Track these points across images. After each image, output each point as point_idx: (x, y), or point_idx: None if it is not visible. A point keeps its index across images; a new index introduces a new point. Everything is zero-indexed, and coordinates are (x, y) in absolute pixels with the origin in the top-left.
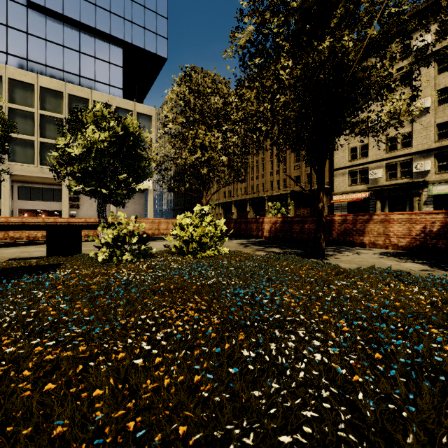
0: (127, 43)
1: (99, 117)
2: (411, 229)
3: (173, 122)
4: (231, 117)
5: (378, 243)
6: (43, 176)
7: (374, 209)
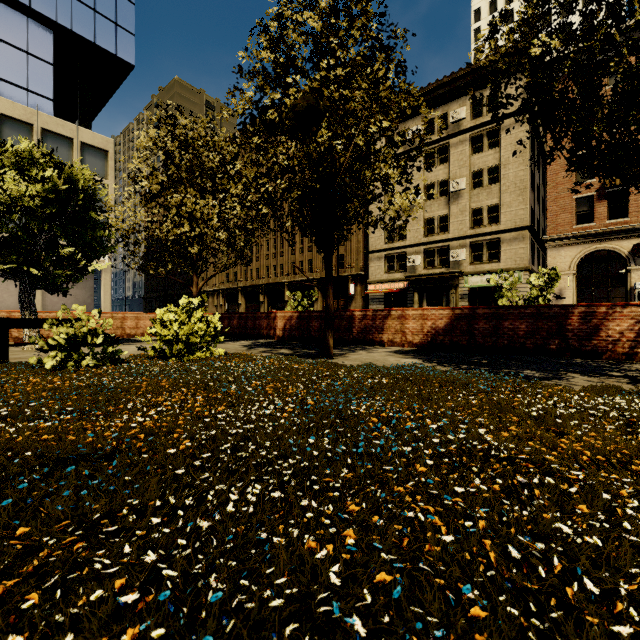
0: (61, 27)
1: (26, 160)
2: (423, 325)
3: (148, 179)
4: (229, 189)
5: (396, 341)
6: None
7: (412, 303)
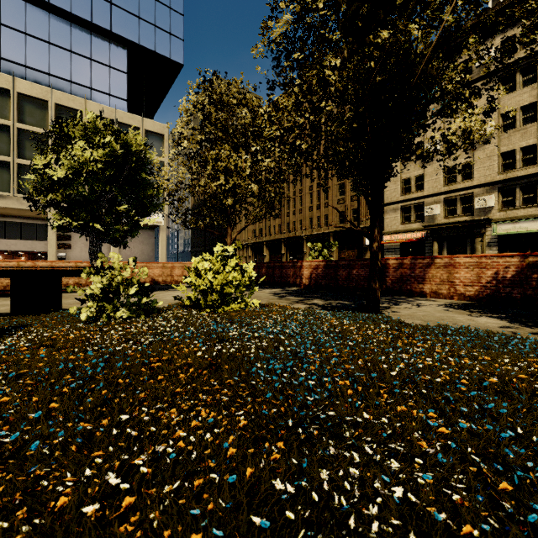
0: (132, 42)
1: (91, 130)
2: (480, 275)
3: (189, 140)
4: (262, 134)
5: (441, 292)
6: (21, 207)
7: (431, 252)
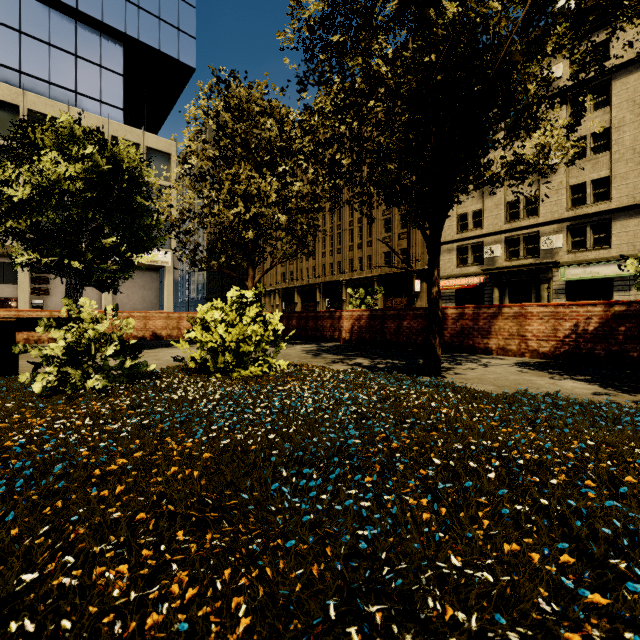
0: (130, 37)
1: (66, 137)
2: (557, 327)
3: (198, 156)
4: (292, 147)
5: (510, 348)
6: None
7: (491, 300)
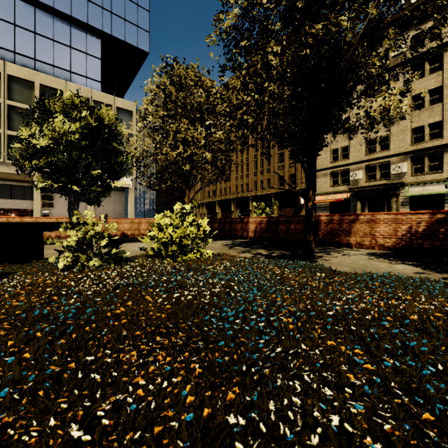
0: (105, 33)
1: (69, 106)
2: (397, 229)
3: (153, 115)
4: (215, 110)
5: (364, 243)
6: (11, 171)
7: (355, 210)
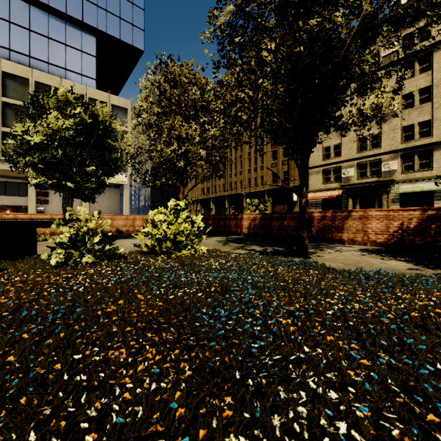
0: (100, 31)
1: (63, 102)
2: (389, 225)
3: (147, 112)
4: (209, 107)
5: (356, 239)
6: (5, 168)
7: (347, 206)
